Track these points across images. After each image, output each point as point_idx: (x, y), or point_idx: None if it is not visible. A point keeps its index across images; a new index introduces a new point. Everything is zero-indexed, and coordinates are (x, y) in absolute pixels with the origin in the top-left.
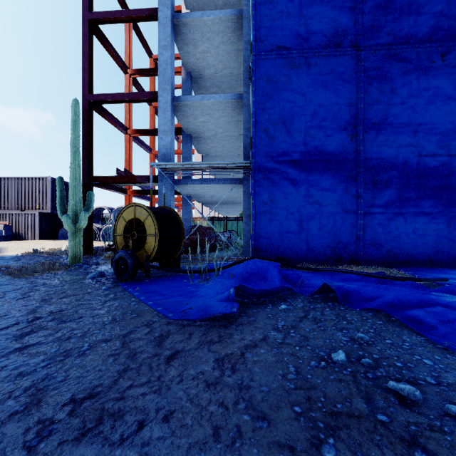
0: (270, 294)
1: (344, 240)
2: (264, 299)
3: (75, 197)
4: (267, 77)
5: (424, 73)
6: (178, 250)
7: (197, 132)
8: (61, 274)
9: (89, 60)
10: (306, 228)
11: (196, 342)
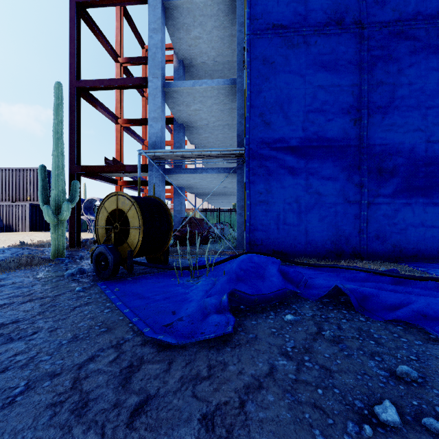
0: (271, 299)
1: (346, 233)
2: (264, 305)
3: (57, 187)
4: (263, 57)
5: (433, 51)
6: (166, 244)
7: (189, 122)
8: (38, 270)
9: (76, 46)
10: (305, 219)
11: (176, 378)
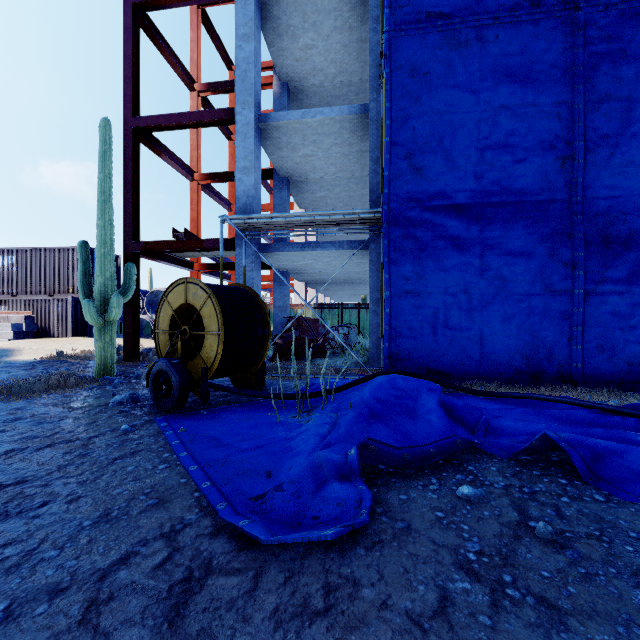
0: (431, 455)
1: (548, 341)
2: (419, 463)
3: (103, 272)
4: (411, 66)
5: None
6: (260, 358)
7: (296, 174)
8: (73, 395)
9: (134, 67)
10: (479, 320)
11: (266, 611)
